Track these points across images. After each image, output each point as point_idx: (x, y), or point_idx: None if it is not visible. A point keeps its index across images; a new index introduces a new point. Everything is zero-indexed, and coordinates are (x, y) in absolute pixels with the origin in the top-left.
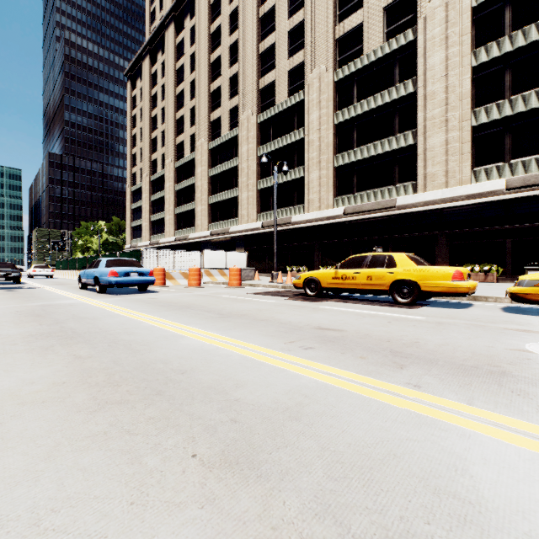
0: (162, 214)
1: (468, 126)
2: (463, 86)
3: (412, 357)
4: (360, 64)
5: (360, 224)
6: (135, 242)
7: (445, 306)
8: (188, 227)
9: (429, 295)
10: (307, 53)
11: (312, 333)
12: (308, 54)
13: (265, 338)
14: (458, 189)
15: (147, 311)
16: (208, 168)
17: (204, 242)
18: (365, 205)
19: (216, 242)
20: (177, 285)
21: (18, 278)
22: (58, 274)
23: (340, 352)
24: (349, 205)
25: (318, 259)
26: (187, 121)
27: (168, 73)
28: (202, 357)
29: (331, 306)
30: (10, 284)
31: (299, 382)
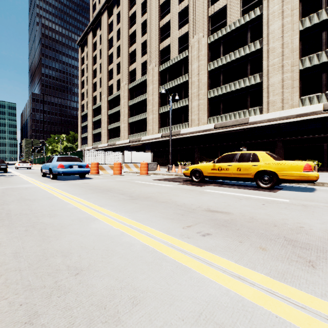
0: (99, 129)
1: (297, 69)
2: (294, 43)
3: (312, 248)
4: (224, 31)
5: (225, 134)
6: (83, 147)
7: (296, 189)
8: (115, 137)
9: (285, 181)
10: (190, 26)
11: (204, 215)
12: (191, 26)
13: (165, 221)
14: (290, 111)
15: (78, 193)
16: (128, 100)
17: (125, 147)
18: (228, 122)
19: (132, 146)
20: (106, 174)
21: (5, 169)
22: (34, 166)
23: (237, 240)
24: (218, 122)
25: (198, 157)
26: (115, 71)
27: (103, 42)
28: (104, 247)
29: (212, 189)
30: (0, 173)
31: (208, 295)
